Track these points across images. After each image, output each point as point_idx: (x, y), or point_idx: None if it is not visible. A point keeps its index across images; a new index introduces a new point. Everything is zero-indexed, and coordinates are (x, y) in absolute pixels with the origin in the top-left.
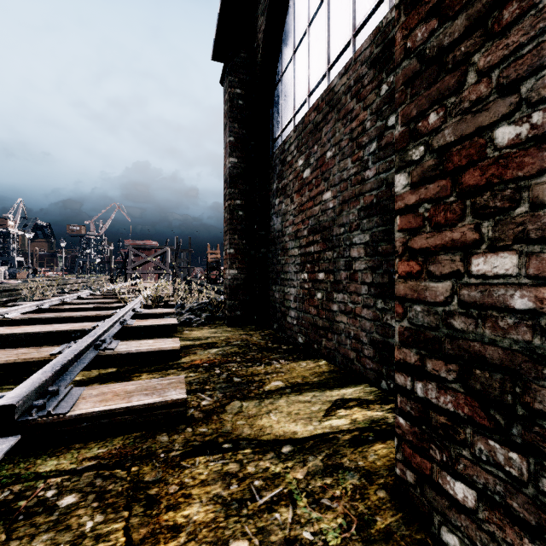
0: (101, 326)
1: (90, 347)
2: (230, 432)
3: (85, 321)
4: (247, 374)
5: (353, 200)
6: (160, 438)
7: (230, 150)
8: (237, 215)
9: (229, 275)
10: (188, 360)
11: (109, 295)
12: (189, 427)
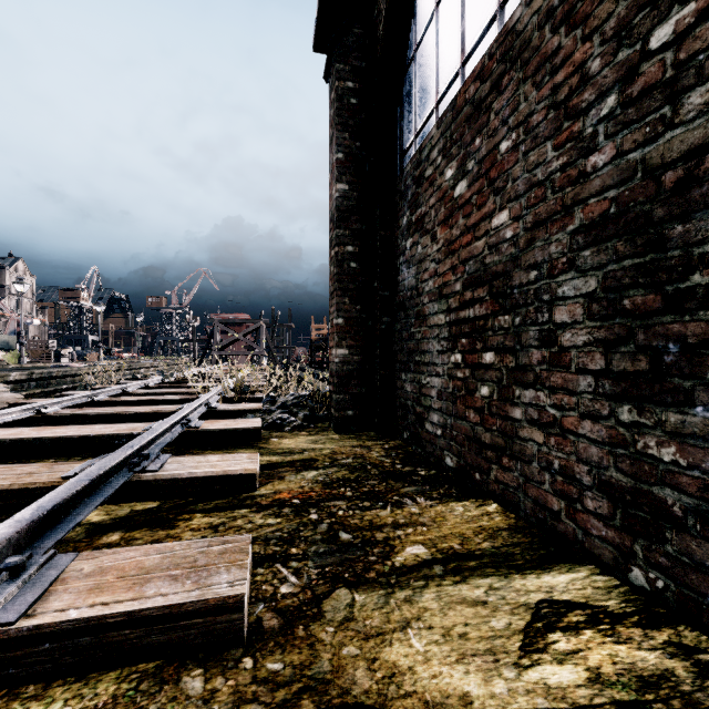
0: (150, 431)
1: (123, 467)
2: (328, 681)
3: (143, 419)
4: (363, 524)
5: (558, 218)
6: (188, 685)
7: (338, 172)
8: (348, 268)
9: (336, 356)
10: (269, 491)
11: (185, 383)
12: (249, 656)
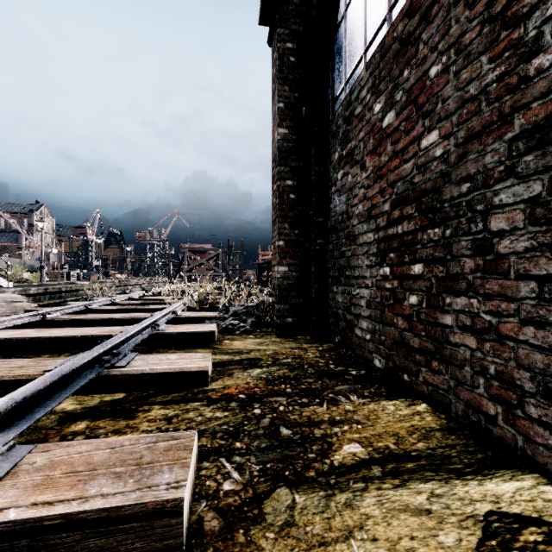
0: (124, 333)
1: (96, 363)
2: None
3: (123, 323)
4: (302, 420)
5: (495, 128)
6: None
7: (279, 119)
8: (288, 199)
9: (277, 272)
10: (219, 386)
11: (160, 296)
12: None
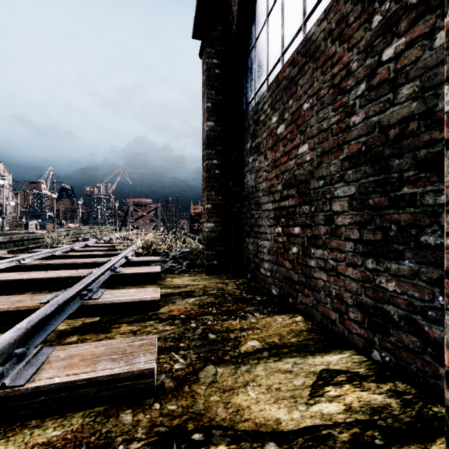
0: (92, 274)
1: (77, 296)
2: (202, 414)
3: (85, 267)
4: (223, 329)
5: (335, 151)
6: (123, 418)
7: (208, 115)
8: (214, 173)
9: (206, 227)
10: (166, 310)
11: (111, 243)
12: (157, 402)
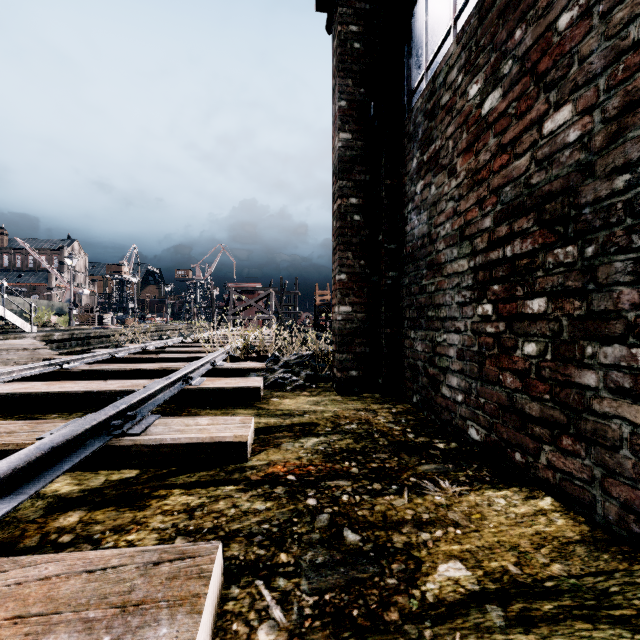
0: (146, 388)
1: (104, 429)
2: None
3: (153, 375)
4: (374, 518)
5: None
6: None
7: (341, 121)
8: (351, 221)
9: (338, 314)
10: (262, 462)
11: (200, 343)
12: None
